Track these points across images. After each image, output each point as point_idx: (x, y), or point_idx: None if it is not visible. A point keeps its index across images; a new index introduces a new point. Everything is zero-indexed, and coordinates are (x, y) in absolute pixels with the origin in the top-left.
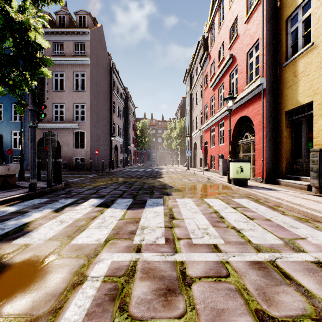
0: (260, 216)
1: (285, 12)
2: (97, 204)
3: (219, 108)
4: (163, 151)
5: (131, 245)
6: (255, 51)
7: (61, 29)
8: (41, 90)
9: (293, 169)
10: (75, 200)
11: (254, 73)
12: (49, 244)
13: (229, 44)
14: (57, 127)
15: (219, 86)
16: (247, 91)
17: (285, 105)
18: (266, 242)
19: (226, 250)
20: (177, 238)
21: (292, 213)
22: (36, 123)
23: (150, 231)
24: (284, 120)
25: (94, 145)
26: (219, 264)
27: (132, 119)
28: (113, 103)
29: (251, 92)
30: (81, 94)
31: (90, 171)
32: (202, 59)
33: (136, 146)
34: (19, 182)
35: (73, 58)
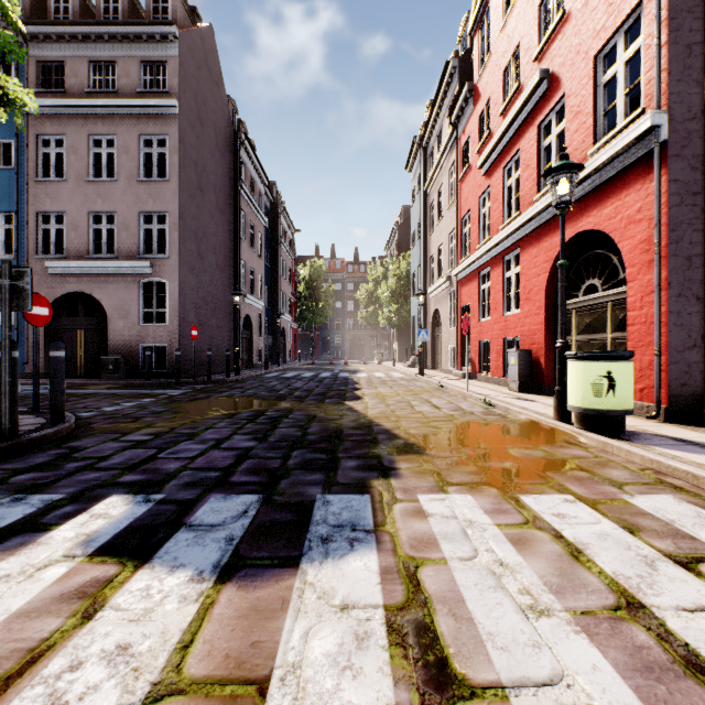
0: None
1: None
2: (113, 533)
3: (504, 220)
4: (359, 330)
5: None
6: (626, 44)
7: (107, 28)
8: None
9: None
10: (44, 508)
11: (623, 107)
12: None
13: (537, 46)
14: (97, 269)
15: (503, 164)
16: (603, 157)
17: None
18: None
19: None
20: None
21: None
22: None
23: None
24: None
25: (192, 315)
26: None
27: (287, 258)
28: (242, 217)
29: (613, 161)
30: (157, 190)
31: (177, 379)
32: (456, 103)
33: (297, 320)
34: None
35: (137, 99)
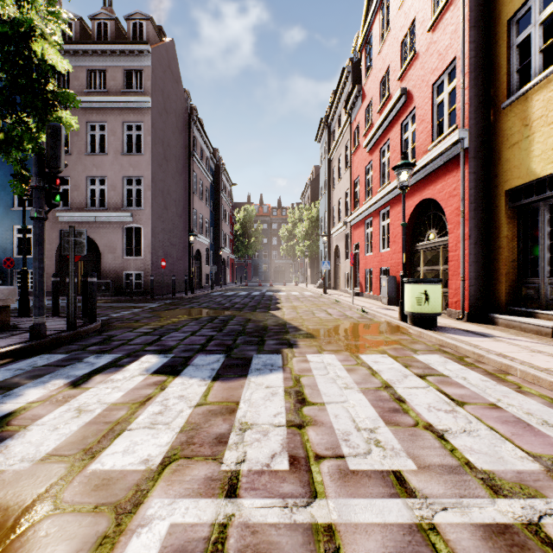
0: (476, 395)
1: (505, 9)
2: (157, 367)
3: (381, 186)
4: (281, 259)
5: (216, 475)
6: (449, 81)
7: (100, 46)
8: (54, 151)
9: (520, 296)
10: (116, 359)
11: (447, 121)
12: (39, 473)
13: (399, 70)
14: (93, 218)
15: (380, 146)
16: (434, 153)
17: (505, 179)
18: (506, 466)
19: (424, 490)
20: (315, 456)
21: (537, 388)
22: (45, 212)
23: (257, 435)
24: (504, 206)
25: (160, 251)
26: (415, 535)
27: (227, 206)
28: (194, 177)
29: (441, 156)
30: (136, 161)
31: (151, 296)
32: (350, 99)
33: (234, 252)
34: (19, 320)
35: (122, 96)
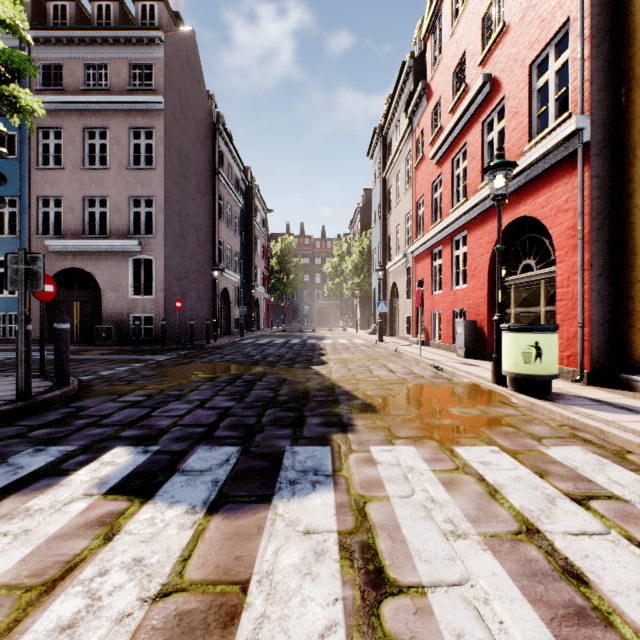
0: None
1: None
2: (121, 477)
3: (453, 205)
4: (325, 300)
5: None
6: (556, 56)
7: (100, 32)
8: None
9: None
10: (61, 457)
11: (553, 110)
12: None
13: (481, 53)
14: (92, 248)
15: (453, 155)
16: (536, 154)
17: None
18: None
19: None
20: None
21: None
22: None
23: None
24: None
25: (176, 289)
26: None
27: (261, 236)
28: (220, 200)
29: (545, 157)
30: (145, 177)
31: (163, 346)
32: (412, 100)
33: (270, 291)
34: None
35: (127, 96)
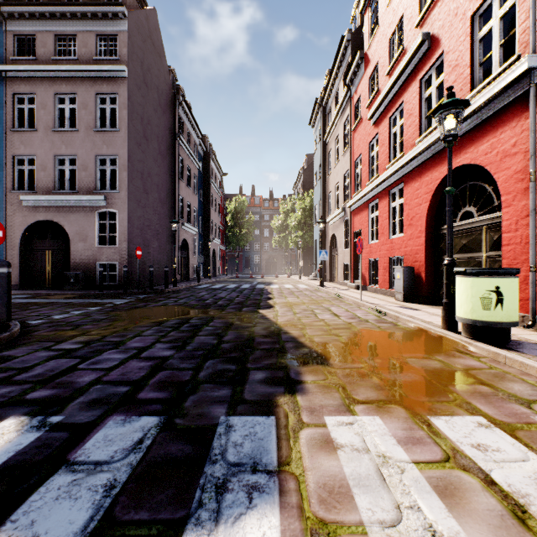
0: None
1: None
2: None
3: (390, 161)
4: (273, 251)
5: None
6: (501, 2)
7: (69, 7)
8: None
9: None
10: None
11: (498, 57)
12: None
13: (418, 15)
14: (62, 202)
15: (389, 114)
16: (481, 100)
17: None
18: None
19: None
20: None
21: None
22: None
23: None
24: None
25: (138, 239)
26: None
27: (217, 195)
28: (180, 162)
29: (490, 103)
30: (110, 138)
31: (124, 290)
32: (350, 69)
33: (225, 243)
34: None
35: (93, 64)
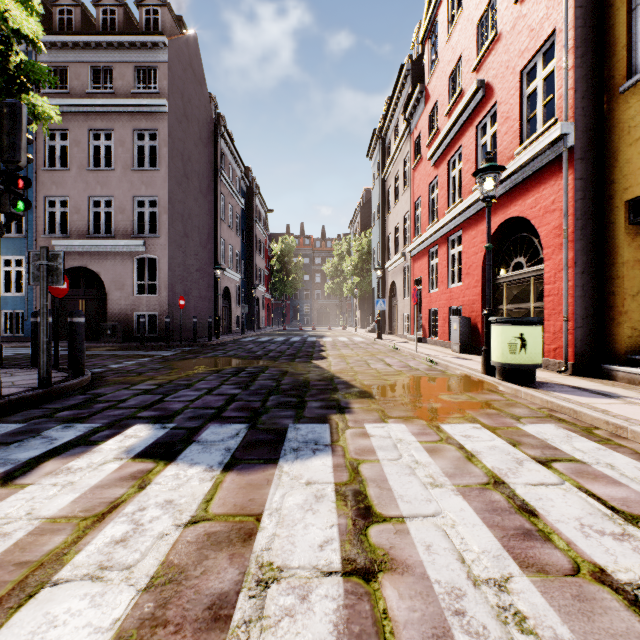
0: None
1: None
2: (144, 446)
3: (449, 206)
4: (325, 300)
5: None
6: (544, 64)
7: (105, 37)
8: (11, 138)
9: None
10: (89, 432)
11: (542, 116)
12: None
13: (475, 59)
14: (97, 247)
15: (449, 157)
16: (525, 157)
17: (624, 187)
18: None
19: None
20: None
21: None
22: (0, 224)
23: (288, 598)
24: (623, 222)
25: (179, 287)
26: None
27: (261, 235)
28: (222, 200)
29: (533, 161)
30: (149, 178)
31: (167, 342)
32: (410, 102)
33: (270, 290)
34: None
35: (131, 98)
